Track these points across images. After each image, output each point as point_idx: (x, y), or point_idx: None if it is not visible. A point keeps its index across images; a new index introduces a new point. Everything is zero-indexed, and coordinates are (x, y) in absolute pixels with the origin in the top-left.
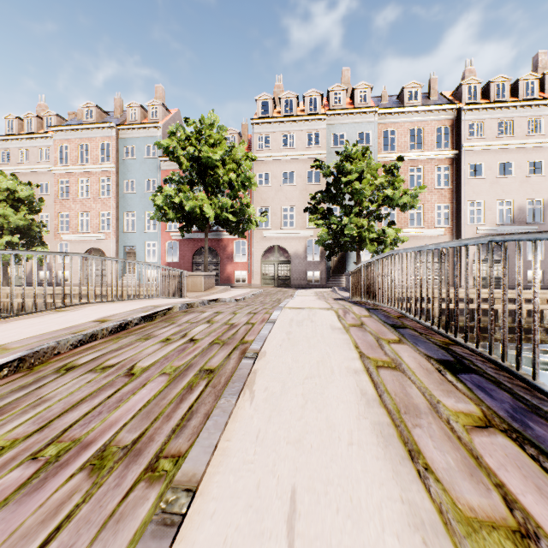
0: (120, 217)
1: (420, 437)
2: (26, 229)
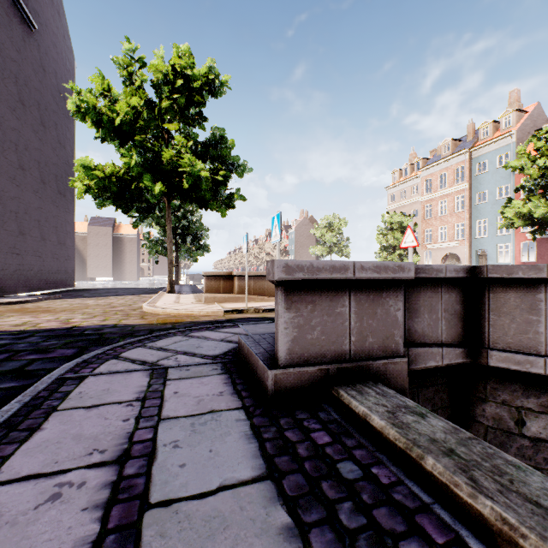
0: (471, 226)
1: None
2: None
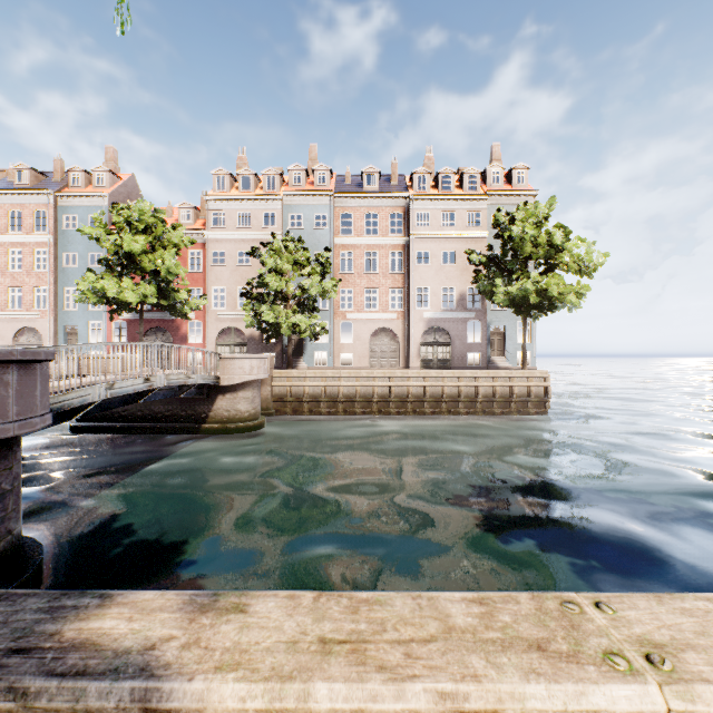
0: (59, 294)
1: None
2: None
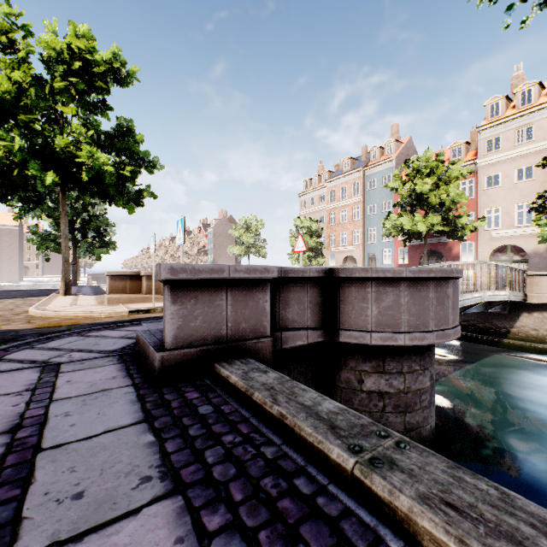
0: (365, 233)
1: None
2: (315, 247)
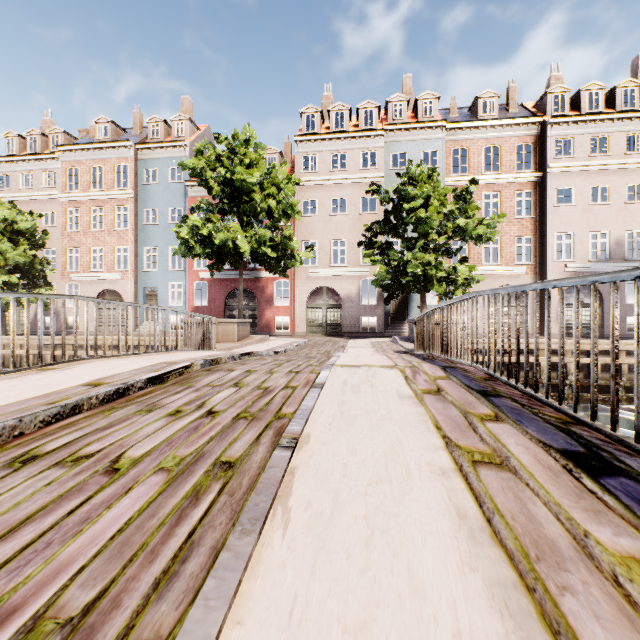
0: (139, 253)
1: (579, 619)
2: (28, 267)
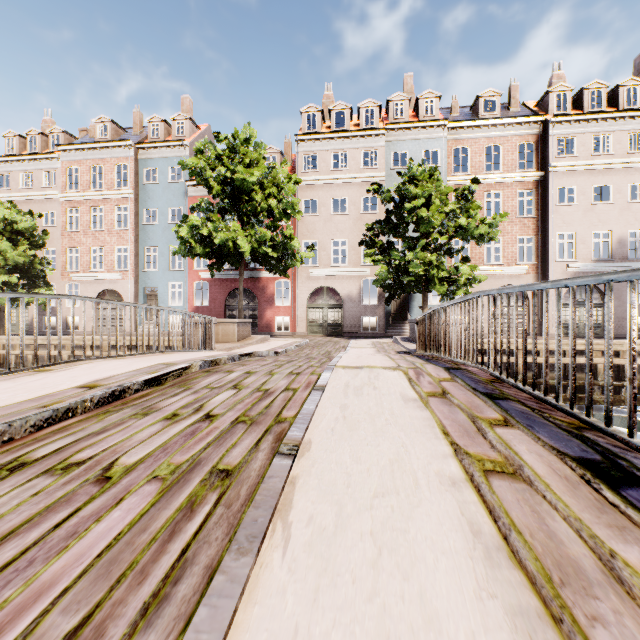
0: (139, 253)
1: None
2: (27, 266)
